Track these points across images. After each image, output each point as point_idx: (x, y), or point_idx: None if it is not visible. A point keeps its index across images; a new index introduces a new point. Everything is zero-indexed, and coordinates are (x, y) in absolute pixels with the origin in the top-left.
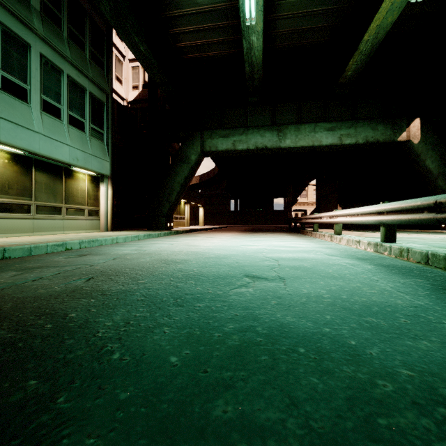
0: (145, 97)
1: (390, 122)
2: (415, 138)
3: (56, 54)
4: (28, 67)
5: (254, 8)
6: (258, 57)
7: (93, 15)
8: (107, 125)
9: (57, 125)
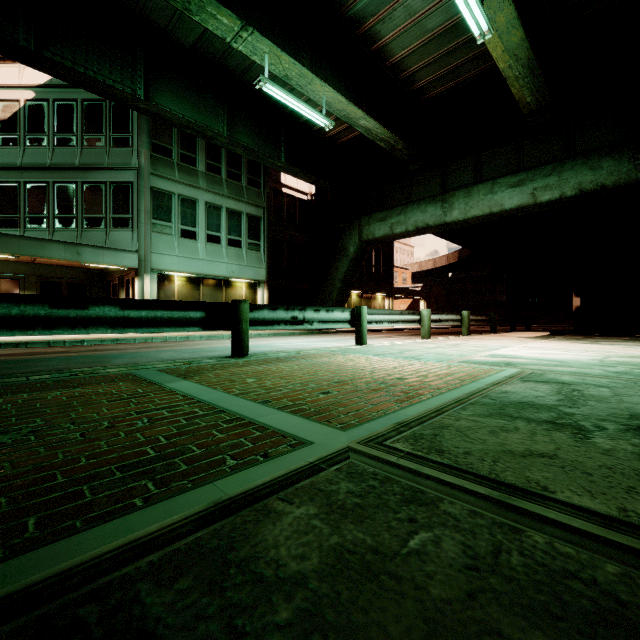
0: None
1: (628, 150)
2: None
3: (217, 196)
4: (197, 216)
5: (322, 119)
6: (383, 132)
7: None
8: (264, 235)
9: (218, 249)
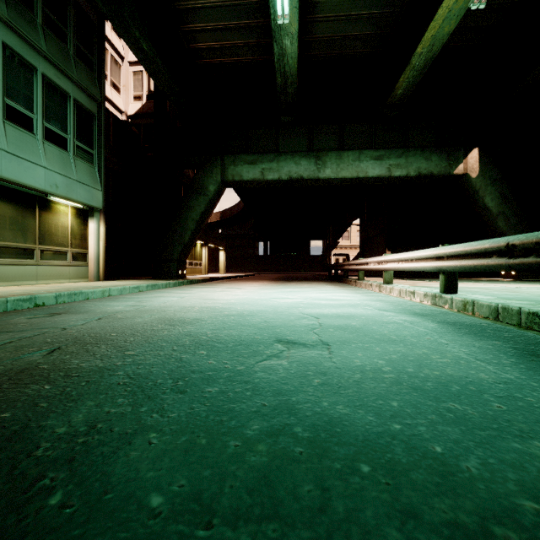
0: (150, 110)
1: (445, 152)
2: (473, 171)
3: (27, 45)
4: None
5: (287, 2)
6: (292, 66)
7: None
8: (99, 143)
9: (28, 139)
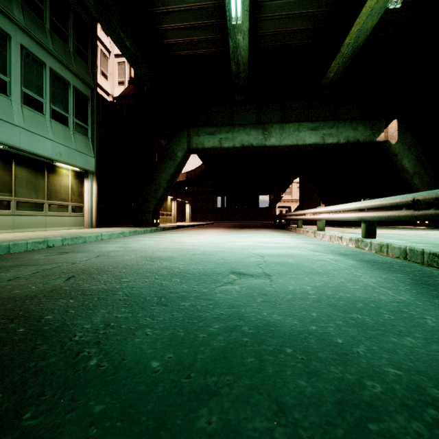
0: (131, 93)
1: (370, 123)
2: (393, 138)
3: (38, 45)
4: (7, 59)
5: (240, 7)
6: (244, 56)
7: (77, 8)
8: (92, 120)
9: (39, 118)
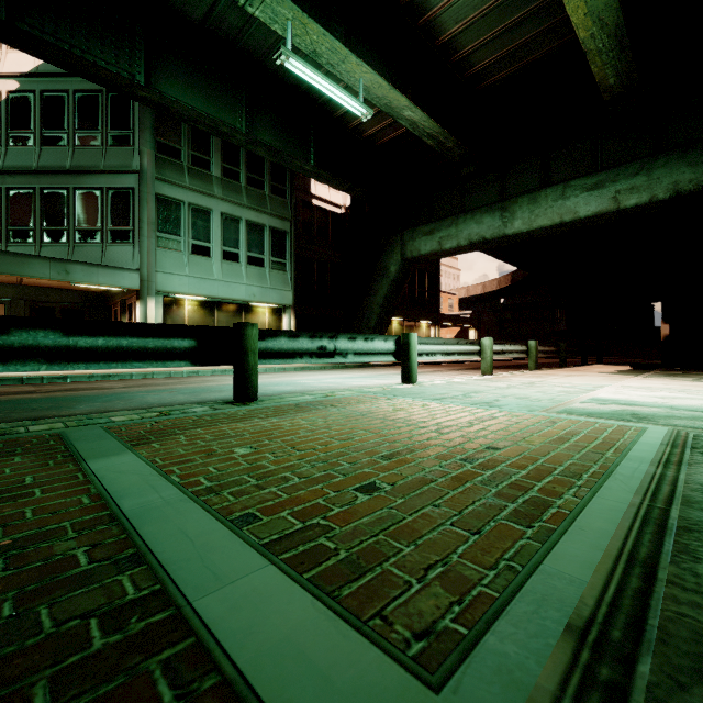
0: None
1: None
2: None
3: (235, 206)
4: (211, 229)
5: (358, 106)
6: (432, 126)
7: None
8: (290, 253)
9: (236, 268)
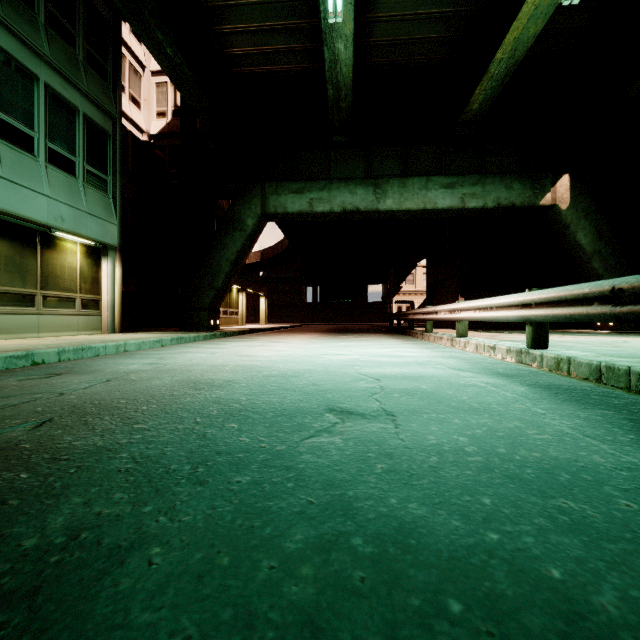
0: (176, 129)
1: (530, 179)
2: (563, 202)
3: (26, 48)
4: None
5: None
6: (346, 75)
7: None
8: (114, 167)
9: (27, 162)
